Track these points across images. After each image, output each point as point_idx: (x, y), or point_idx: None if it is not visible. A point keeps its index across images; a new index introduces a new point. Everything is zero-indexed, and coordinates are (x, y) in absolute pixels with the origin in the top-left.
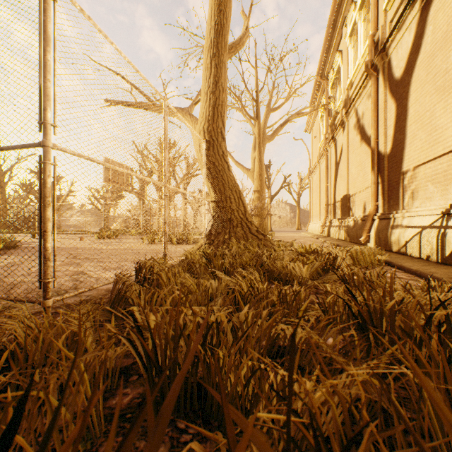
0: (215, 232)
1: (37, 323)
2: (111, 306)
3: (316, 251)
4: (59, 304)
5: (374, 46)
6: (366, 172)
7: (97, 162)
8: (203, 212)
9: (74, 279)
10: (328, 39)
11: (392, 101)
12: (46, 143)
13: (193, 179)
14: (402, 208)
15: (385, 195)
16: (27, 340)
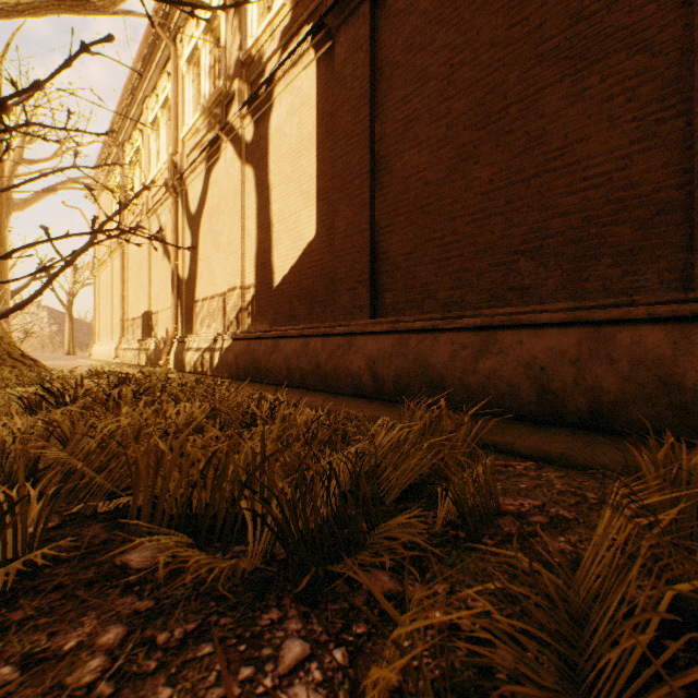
0: None
1: None
2: None
3: (110, 371)
4: None
5: (175, 166)
6: (169, 291)
7: None
8: None
9: None
10: (126, 103)
11: (189, 231)
12: None
13: None
14: (196, 333)
15: (185, 319)
16: None
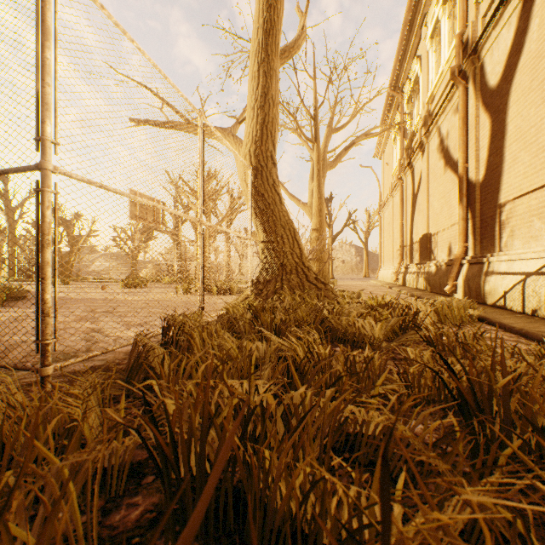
0: (263, 280)
1: (23, 402)
2: (128, 375)
3: (390, 303)
4: (64, 371)
5: (462, 48)
6: (452, 206)
7: (113, 191)
8: (249, 255)
9: (88, 338)
10: (404, 42)
11: (485, 116)
12: (44, 164)
13: (237, 214)
14: (499, 250)
15: (477, 233)
16: (3, 427)
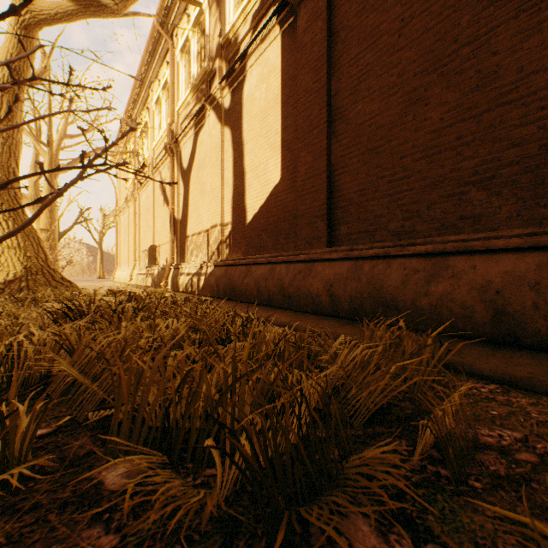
0: (5, 280)
1: None
2: None
3: (122, 291)
4: None
5: (172, 133)
6: (168, 229)
7: None
8: None
9: None
10: (137, 89)
11: (182, 182)
12: None
13: None
14: (187, 261)
15: (179, 250)
16: None
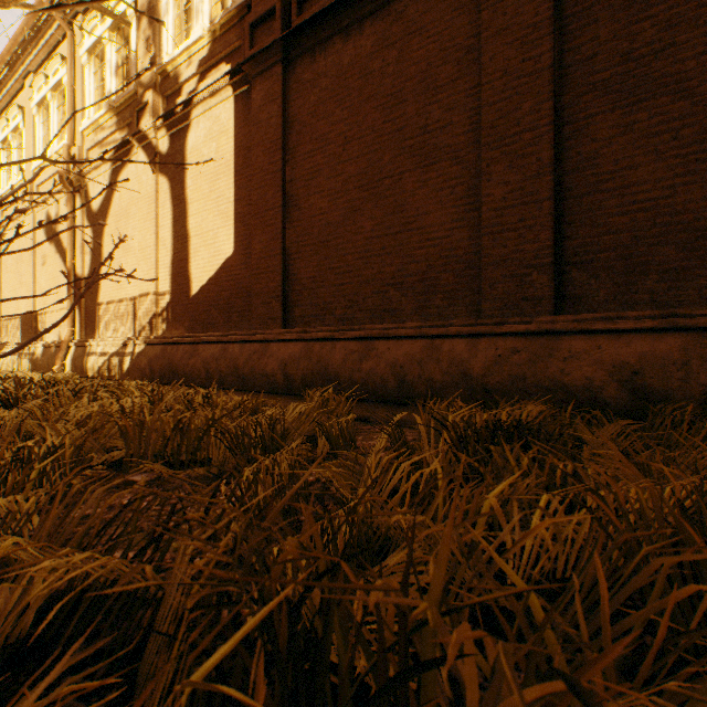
0: None
1: None
2: None
3: (8, 377)
4: None
5: (72, 158)
6: (63, 291)
7: None
8: None
9: None
10: (0, 73)
11: (90, 230)
12: None
13: None
14: (99, 337)
15: (84, 321)
16: None
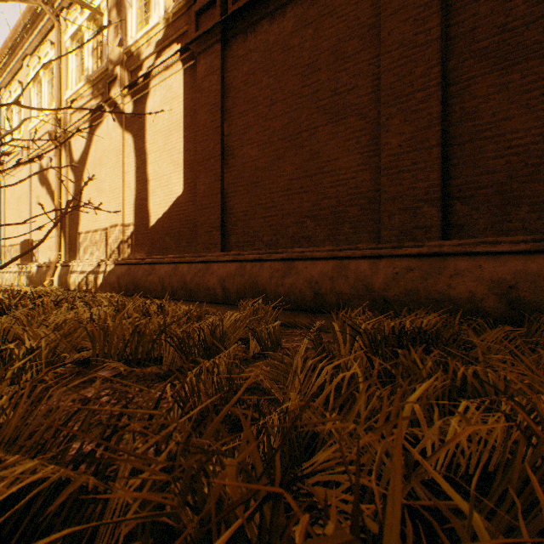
0: None
1: None
2: None
3: (8, 290)
4: None
5: (59, 121)
6: (52, 223)
7: None
8: None
9: None
10: (5, 56)
11: (73, 176)
12: None
13: None
14: (80, 259)
15: (68, 247)
16: None
